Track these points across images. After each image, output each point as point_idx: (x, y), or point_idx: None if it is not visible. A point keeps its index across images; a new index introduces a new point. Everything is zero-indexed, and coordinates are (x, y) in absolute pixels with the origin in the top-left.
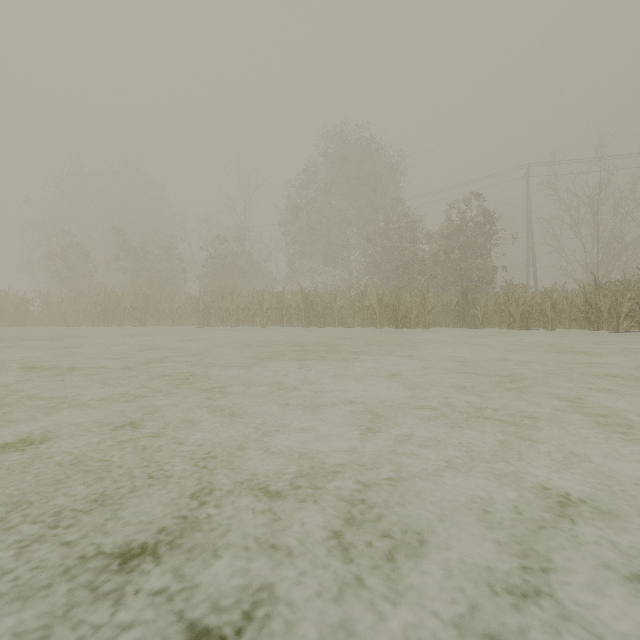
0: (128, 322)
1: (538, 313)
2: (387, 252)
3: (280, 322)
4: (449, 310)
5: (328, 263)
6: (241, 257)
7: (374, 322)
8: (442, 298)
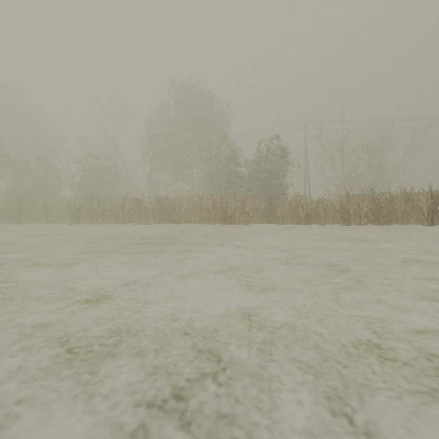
0: (3, 220)
1: (314, 214)
2: (218, 172)
3: (139, 220)
4: (260, 212)
5: (177, 178)
6: (109, 171)
7: (209, 220)
8: (255, 204)
